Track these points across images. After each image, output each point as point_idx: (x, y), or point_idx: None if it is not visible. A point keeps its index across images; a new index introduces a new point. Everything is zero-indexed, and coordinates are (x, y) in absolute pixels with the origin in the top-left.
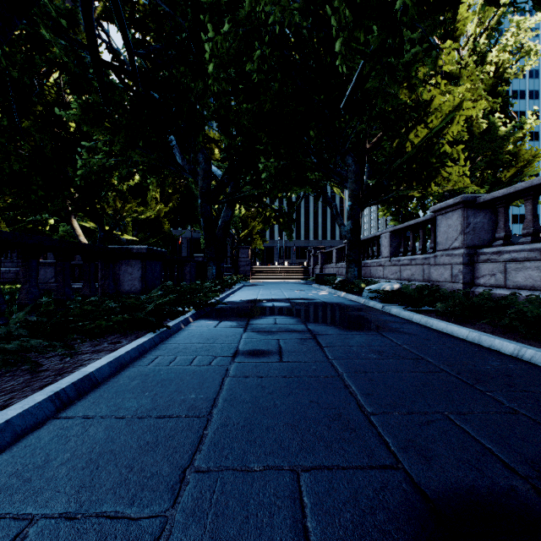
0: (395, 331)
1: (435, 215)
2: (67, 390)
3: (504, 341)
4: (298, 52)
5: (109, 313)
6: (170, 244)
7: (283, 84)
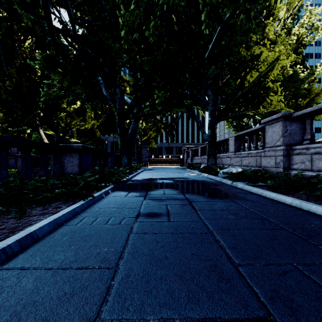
0: (242, 199)
1: (264, 125)
2: (12, 246)
3: (319, 206)
4: (178, 25)
5: (54, 187)
6: (100, 145)
7: (169, 45)
